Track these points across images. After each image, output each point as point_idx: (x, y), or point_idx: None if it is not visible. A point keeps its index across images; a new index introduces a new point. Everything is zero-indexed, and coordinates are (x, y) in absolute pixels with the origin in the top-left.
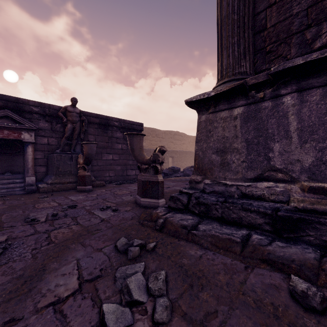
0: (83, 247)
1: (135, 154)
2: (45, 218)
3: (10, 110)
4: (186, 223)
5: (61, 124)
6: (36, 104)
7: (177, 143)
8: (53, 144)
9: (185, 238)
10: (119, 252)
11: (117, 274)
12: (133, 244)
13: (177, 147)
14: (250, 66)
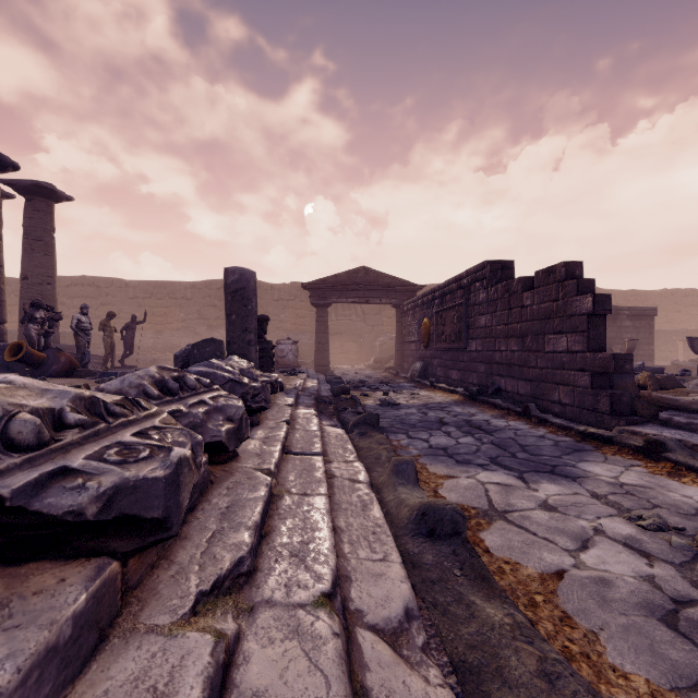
0: None
1: (695, 350)
2: None
3: None
4: None
5: None
6: None
7: (689, 313)
8: None
9: None
10: None
11: None
12: None
13: (689, 320)
14: None
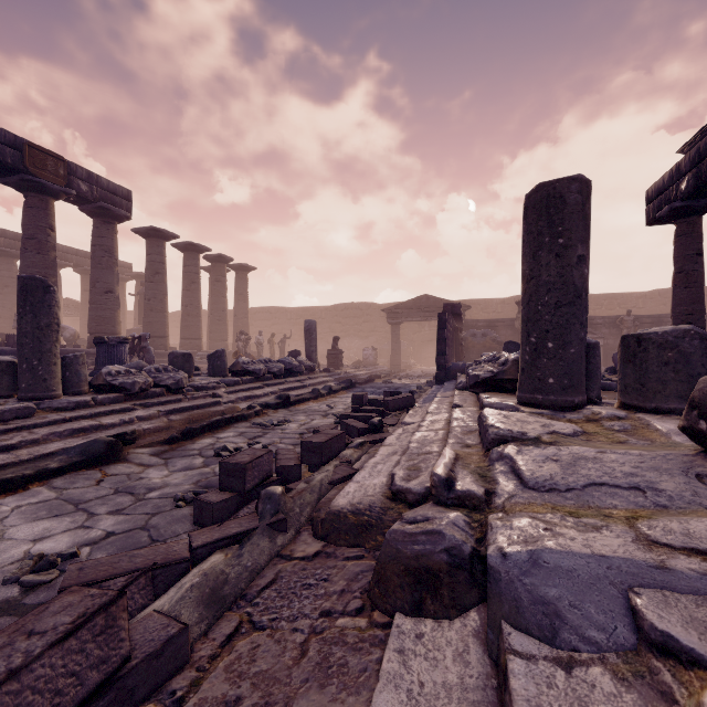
0: None
1: None
2: None
3: None
4: None
5: (616, 328)
6: (600, 318)
7: None
8: (610, 344)
9: None
10: None
11: None
12: None
13: None
14: None
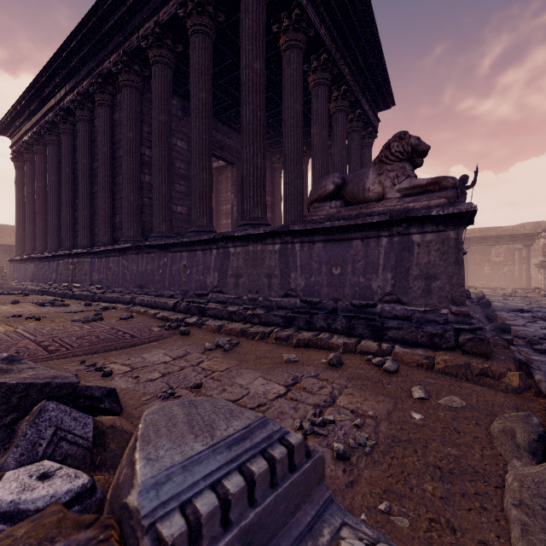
0: None
1: None
2: None
3: None
4: None
5: None
6: None
7: None
8: None
9: None
10: None
11: None
12: None
13: None
14: (22, 252)
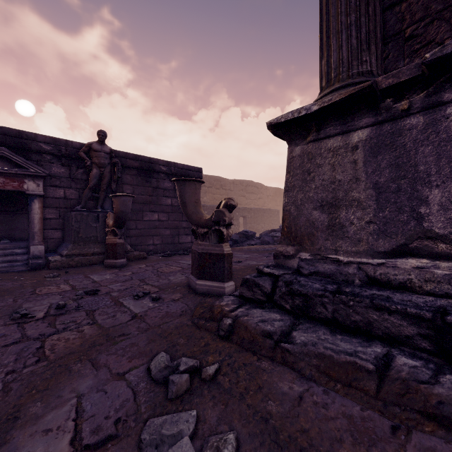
0: (94, 369)
1: (187, 211)
2: (44, 313)
3: (9, 148)
4: (270, 328)
5: (83, 169)
6: (47, 141)
7: (250, 198)
8: (72, 198)
9: (269, 355)
10: (154, 382)
11: (145, 434)
12: (179, 368)
13: (250, 203)
14: (377, 62)
